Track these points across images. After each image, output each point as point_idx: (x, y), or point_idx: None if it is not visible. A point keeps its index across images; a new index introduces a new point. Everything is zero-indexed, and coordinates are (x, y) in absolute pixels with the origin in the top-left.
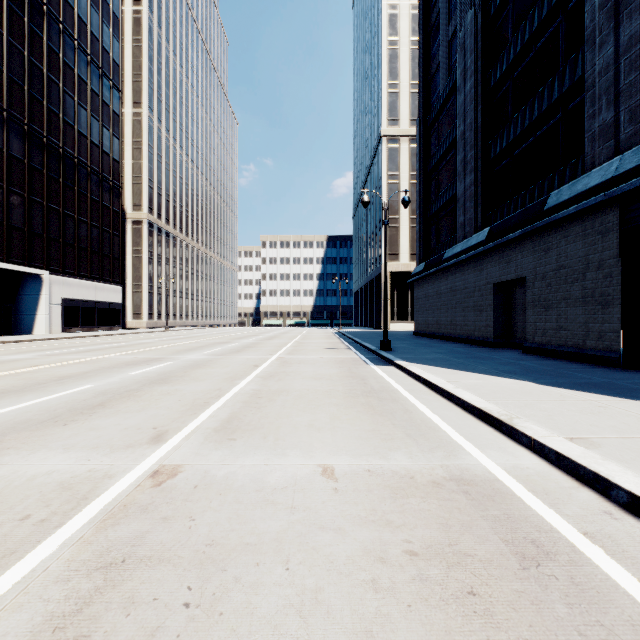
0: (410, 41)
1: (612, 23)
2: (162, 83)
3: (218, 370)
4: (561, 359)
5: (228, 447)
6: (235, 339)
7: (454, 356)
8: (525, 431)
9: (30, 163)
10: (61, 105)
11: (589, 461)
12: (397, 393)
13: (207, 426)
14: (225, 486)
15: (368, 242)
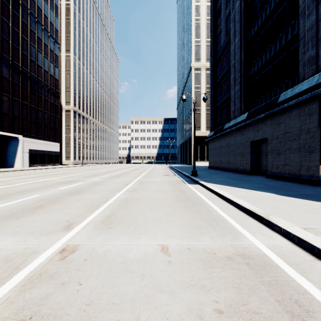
0: (206, 19)
1: (314, 3)
2: (80, 40)
3: (106, 187)
4: (287, 181)
5: (107, 233)
6: (117, 170)
7: (230, 179)
8: (277, 224)
9: (12, 80)
10: (28, 51)
11: (320, 244)
12: (202, 200)
13: (97, 219)
14: (103, 259)
15: (185, 121)
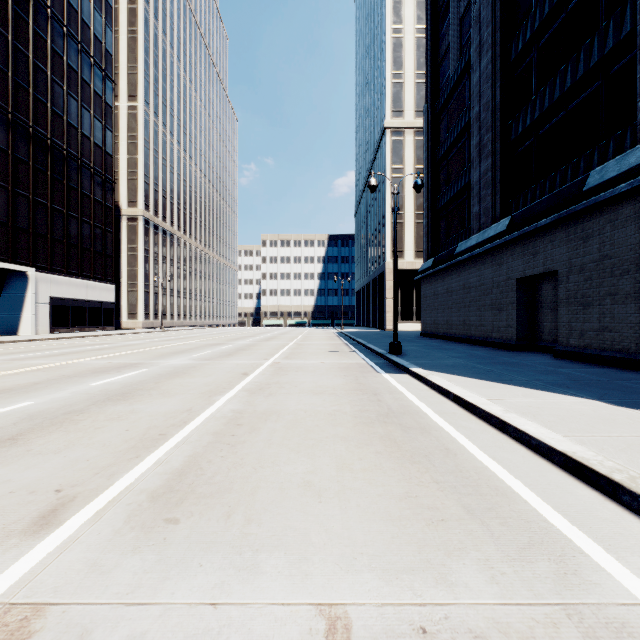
0: (415, 29)
1: None
2: (159, 76)
3: (198, 380)
4: (606, 366)
5: (158, 544)
6: (230, 340)
7: (477, 362)
8: None
9: (14, 154)
10: (49, 94)
11: None
12: (424, 417)
13: (143, 486)
14: None
15: (371, 239)
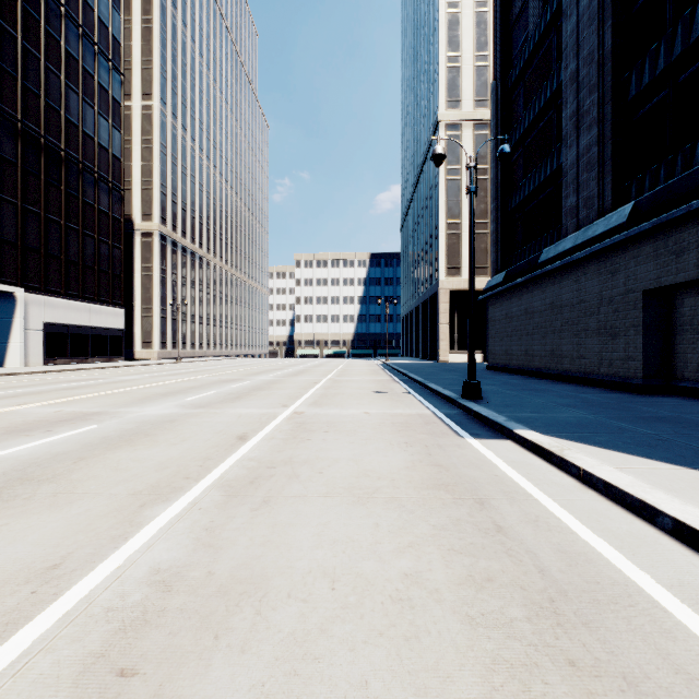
0: (474, 2)
1: None
2: (177, 73)
3: (154, 453)
4: None
5: None
6: (250, 375)
7: (612, 416)
8: None
9: None
10: (42, 84)
11: None
12: (672, 629)
13: None
14: None
15: (420, 255)
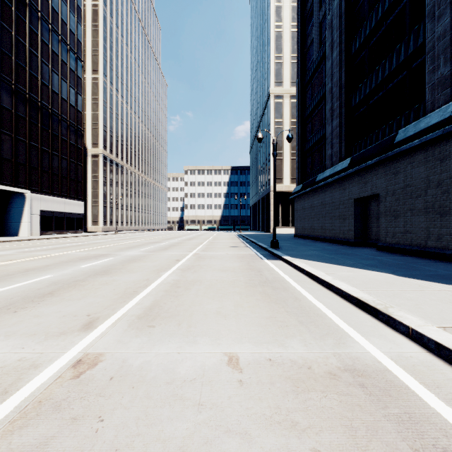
0: (291, 25)
1: None
2: (113, 56)
3: (148, 264)
4: (407, 255)
5: (147, 334)
6: (164, 240)
7: (326, 253)
8: (402, 320)
9: (16, 112)
10: (39, 71)
11: None
12: (287, 283)
13: (132, 313)
14: (138, 378)
15: (260, 170)
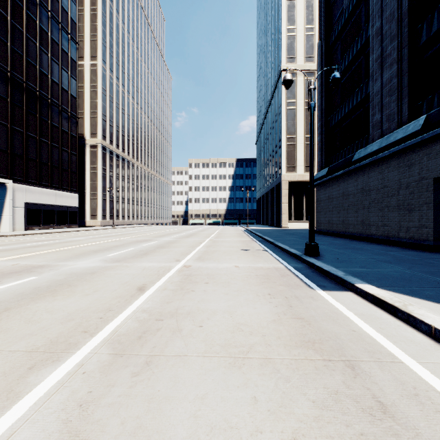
0: None
1: None
2: (113, 43)
3: (67, 304)
4: None
5: None
6: (157, 237)
7: (424, 270)
8: None
9: None
10: (24, 48)
11: None
12: None
13: None
14: None
15: (269, 159)
